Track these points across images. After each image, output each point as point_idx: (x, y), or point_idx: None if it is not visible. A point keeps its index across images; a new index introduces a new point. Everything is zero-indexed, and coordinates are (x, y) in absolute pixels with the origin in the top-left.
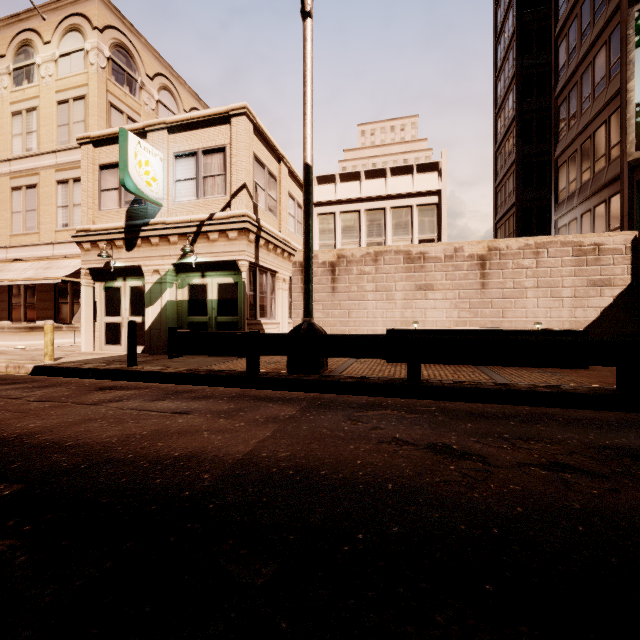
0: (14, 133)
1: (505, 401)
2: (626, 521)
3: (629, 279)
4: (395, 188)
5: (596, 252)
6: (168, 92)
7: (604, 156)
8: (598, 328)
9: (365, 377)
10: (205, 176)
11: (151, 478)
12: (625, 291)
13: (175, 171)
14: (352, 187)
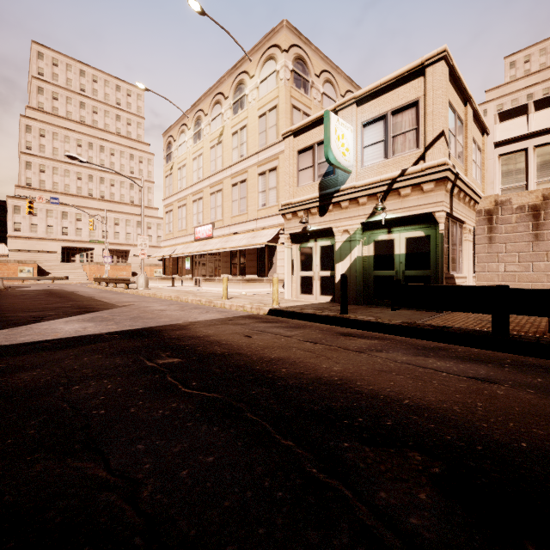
0: (233, 147)
1: None
2: None
3: None
4: None
5: None
6: (329, 84)
7: None
8: None
9: None
10: (394, 135)
11: None
12: None
13: (363, 139)
14: None
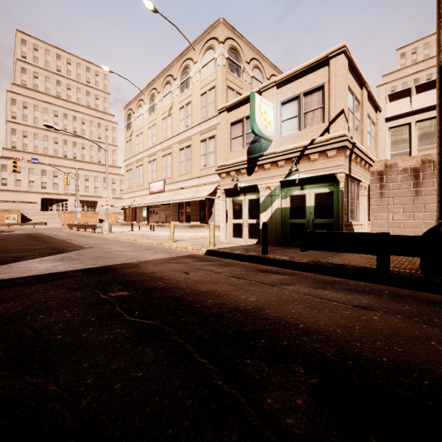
0: (180, 119)
1: None
2: None
3: None
4: None
5: None
6: (257, 69)
7: None
8: None
9: None
10: (305, 112)
11: None
12: None
13: (281, 114)
14: (432, 95)
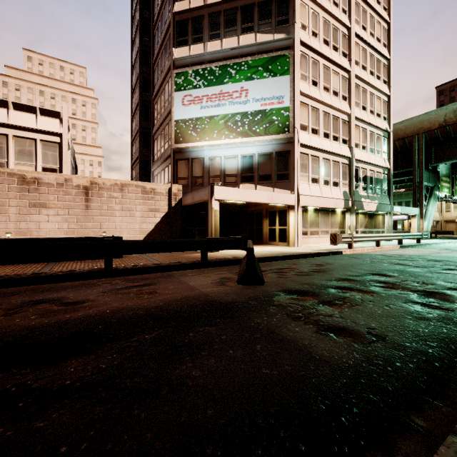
0: None
1: (31, 284)
2: None
3: (167, 209)
4: (18, 120)
5: (153, 193)
6: None
7: (168, 142)
8: (154, 234)
9: None
10: None
11: None
12: (166, 215)
13: None
14: None
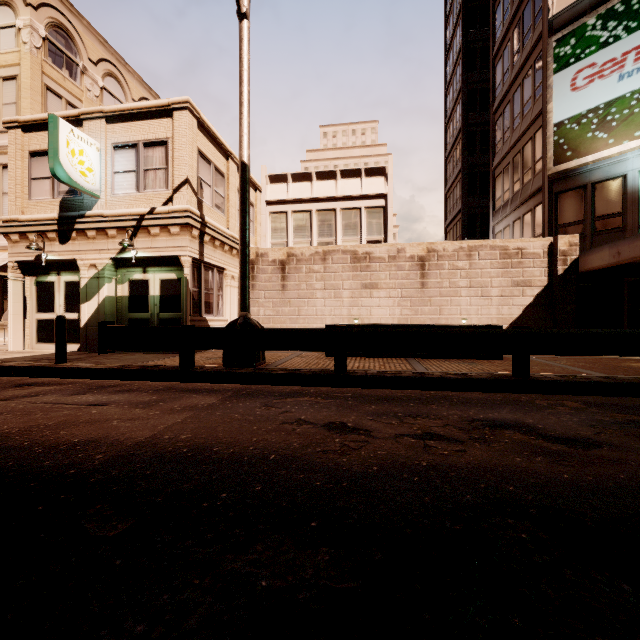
0: None
1: (419, 387)
2: (456, 472)
3: (546, 280)
4: (345, 190)
5: (519, 256)
6: (114, 79)
7: (530, 169)
8: (521, 324)
9: (297, 369)
10: (146, 169)
11: (40, 461)
12: (543, 291)
13: (114, 162)
14: (304, 187)
